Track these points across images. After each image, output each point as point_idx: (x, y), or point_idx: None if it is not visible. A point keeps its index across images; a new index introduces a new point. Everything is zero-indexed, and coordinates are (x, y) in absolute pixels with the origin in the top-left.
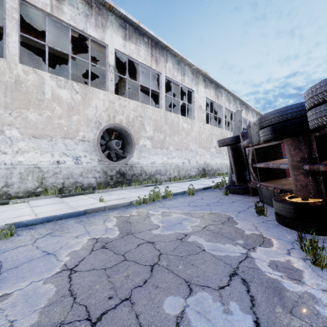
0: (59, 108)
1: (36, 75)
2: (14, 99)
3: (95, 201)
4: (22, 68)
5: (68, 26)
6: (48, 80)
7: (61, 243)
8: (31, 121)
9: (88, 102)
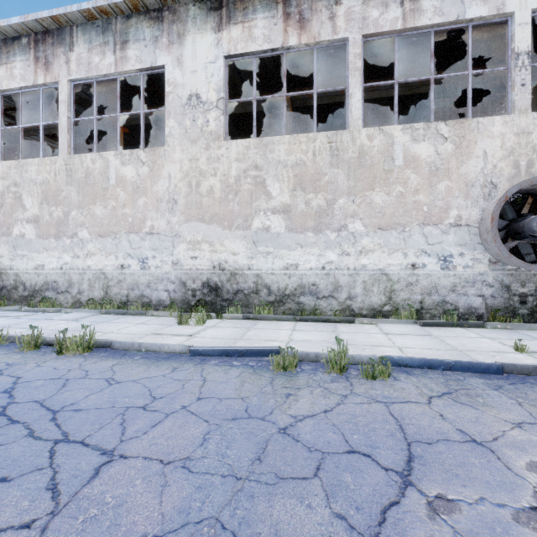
0: (415, 176)
1: (383, 135)
2: (357, 180)
3: (499, 345)
4: (366, 133)
5: (428, 30)
6: (399, 137)
7: (487, 426)
8: (376, 206)
9: (467, 151)
